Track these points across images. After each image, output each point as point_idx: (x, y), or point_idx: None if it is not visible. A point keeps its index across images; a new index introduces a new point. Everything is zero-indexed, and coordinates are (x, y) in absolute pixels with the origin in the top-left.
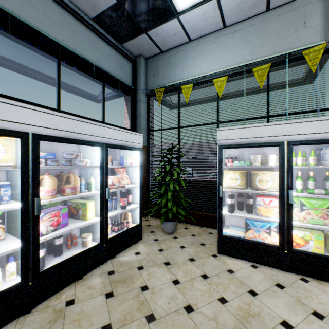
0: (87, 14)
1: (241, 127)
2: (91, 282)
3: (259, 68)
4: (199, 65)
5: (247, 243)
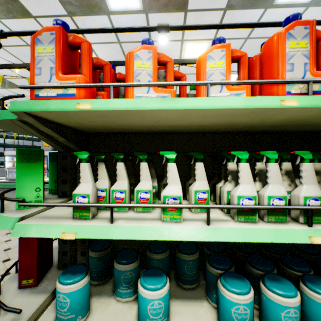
0: None
1: (10, 151)
2: None
3: None
4: None
5: None
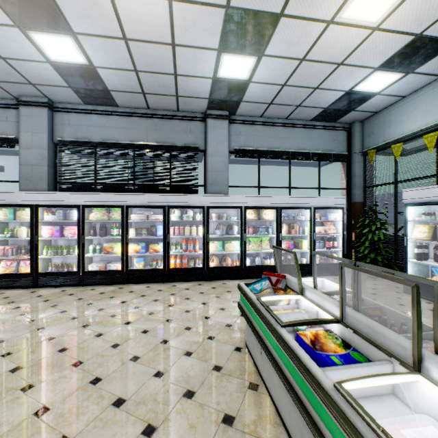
0: (306, 120)
1: (421, 189)
2: None
3: None
4: (413, 119)
5: (426, 285)
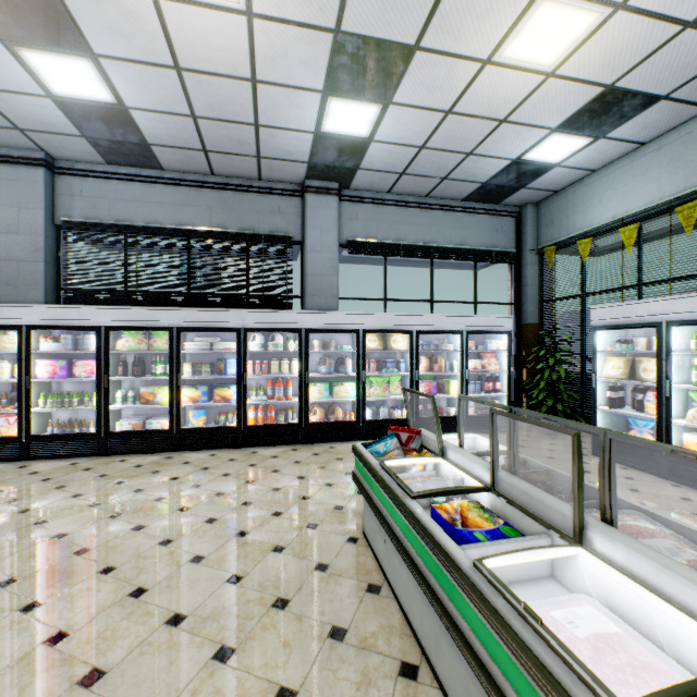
0: (456, 199)
1: (614, 305)
2: None
3: (684, 207)
4: (607, 204)
5: (621, 443)
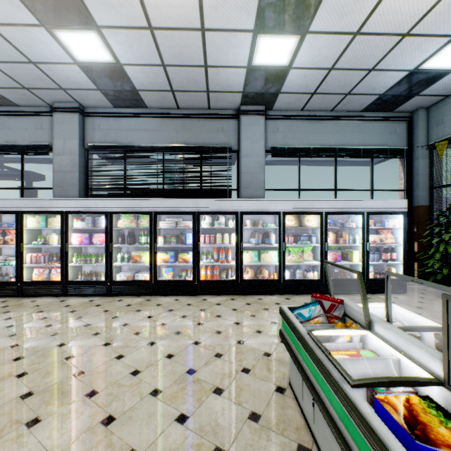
0: (355, 111)
1: None
2: (354, 297)
3: None
4: None
5: None
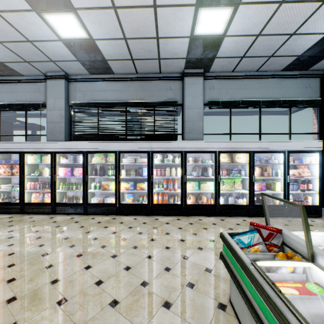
0: (276, 70)
1: None
2: (277, 219)
3: None
4: None
5: None
